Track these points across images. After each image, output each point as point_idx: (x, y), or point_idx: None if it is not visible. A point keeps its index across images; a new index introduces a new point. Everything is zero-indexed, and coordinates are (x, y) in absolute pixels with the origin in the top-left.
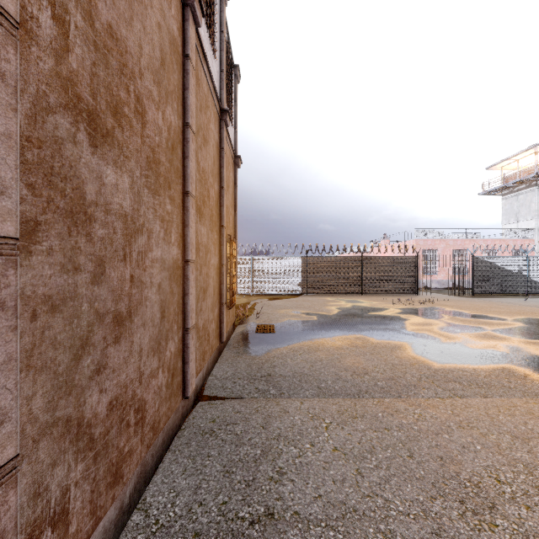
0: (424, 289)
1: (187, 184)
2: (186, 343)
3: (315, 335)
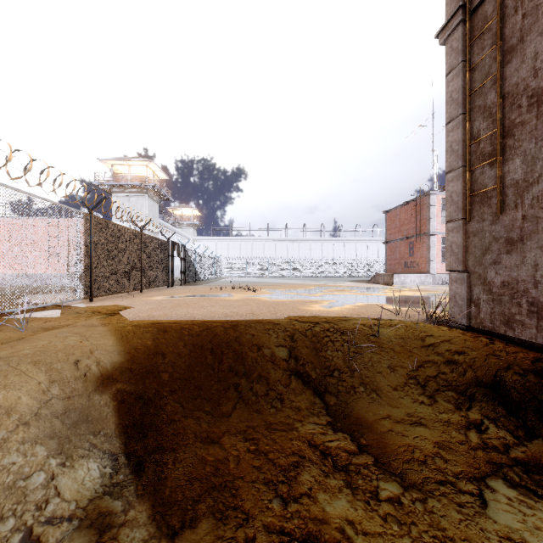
0: None
1: None
2: None
3: None
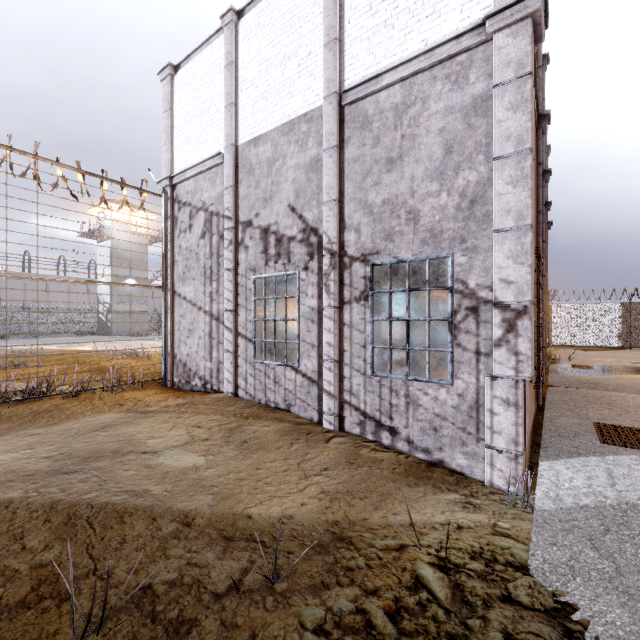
0: None
1: (543, 272)
2: (543, 354)
3: (639, 373)
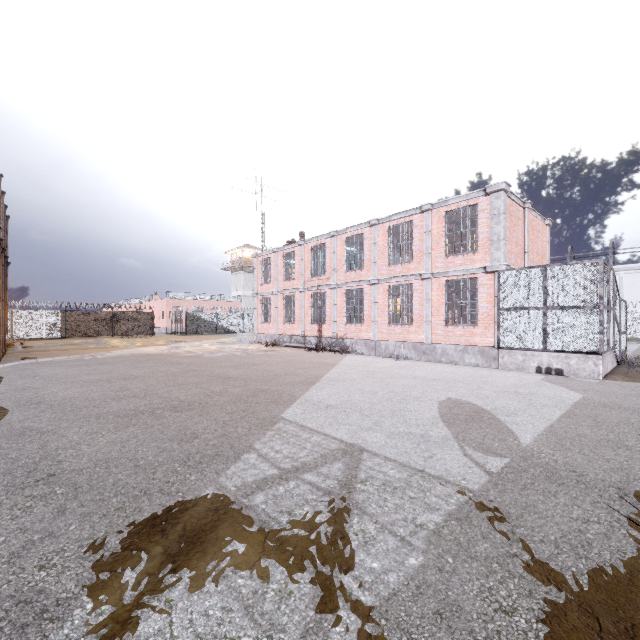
0: (174, 333)
1: (3, 298)
2: (3, 339)
3: (56, 346)
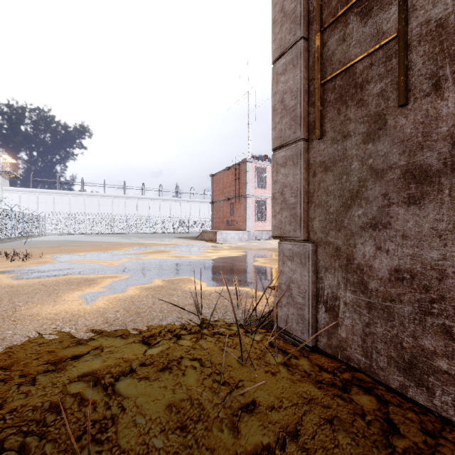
0: None
1: None
2: None
3: None
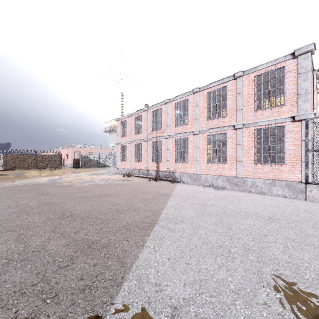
0: None
1: None
2: None
3: None
